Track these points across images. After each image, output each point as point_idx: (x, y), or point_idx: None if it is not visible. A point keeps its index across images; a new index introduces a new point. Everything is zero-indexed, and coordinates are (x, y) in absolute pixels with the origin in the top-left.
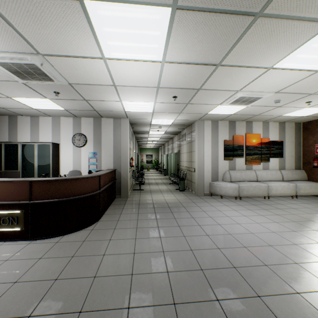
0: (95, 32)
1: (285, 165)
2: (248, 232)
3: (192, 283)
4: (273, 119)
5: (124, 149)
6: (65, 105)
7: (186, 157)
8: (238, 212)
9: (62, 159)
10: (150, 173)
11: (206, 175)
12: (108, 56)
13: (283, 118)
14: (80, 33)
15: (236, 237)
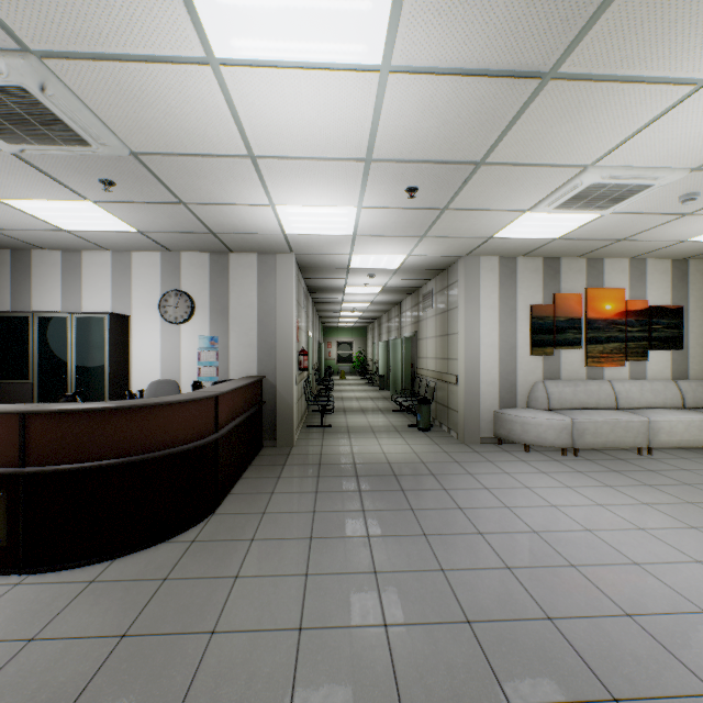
0: None
1: (689, 369)
2: (623, 560)
3: None
4: (660, 251)
5: (284, 328)
6: (136, 219)
7: (434, 347)
8: (580, 495)
9: (137, 353)
10: (347, 385)
11: (487, 393)
12: (224, 52)
13: (687, 247)
14: None
15: (594, 579)
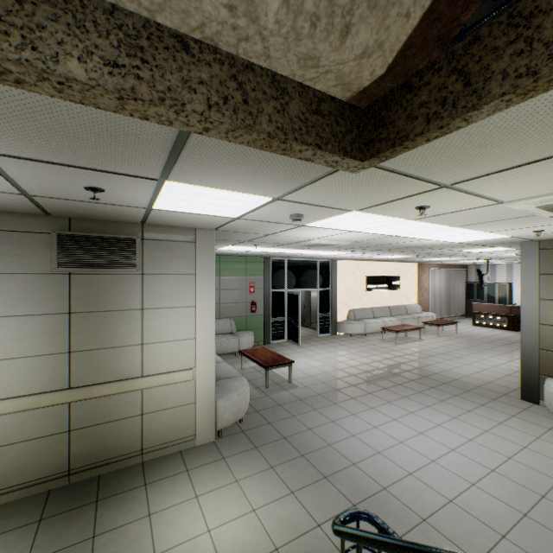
0: None
1: None
2: None
3: None
4: None
5: None
6: None
7: None
8: None
9: (514, 294)
10: None
11: None
12: None
13: None
14: None
15: None
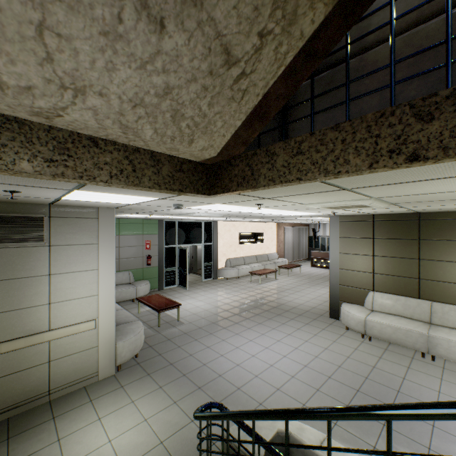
0: None
1: None
2: None
3: None
4: None
5: None
6: None
7: None
8: None
9: None
10: None
11: None
12: None
13: None
14: None
15: None
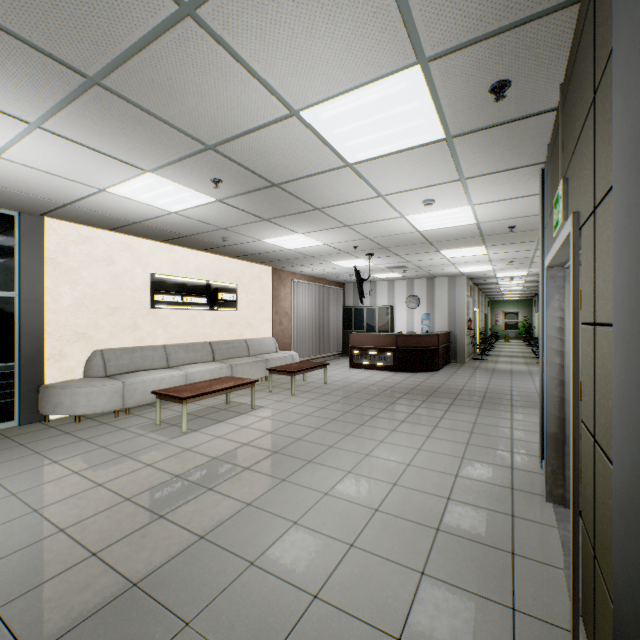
0: (443, 254)
1: None
2: None
3: (500, 391)
4: None
5: (460, 310)
6: (405, 274)
7: None
8: None
9: (396, 321)
10: (507, 345)
11: None
12: (449, 257)
13: None
14: (434, 255)
15: None
